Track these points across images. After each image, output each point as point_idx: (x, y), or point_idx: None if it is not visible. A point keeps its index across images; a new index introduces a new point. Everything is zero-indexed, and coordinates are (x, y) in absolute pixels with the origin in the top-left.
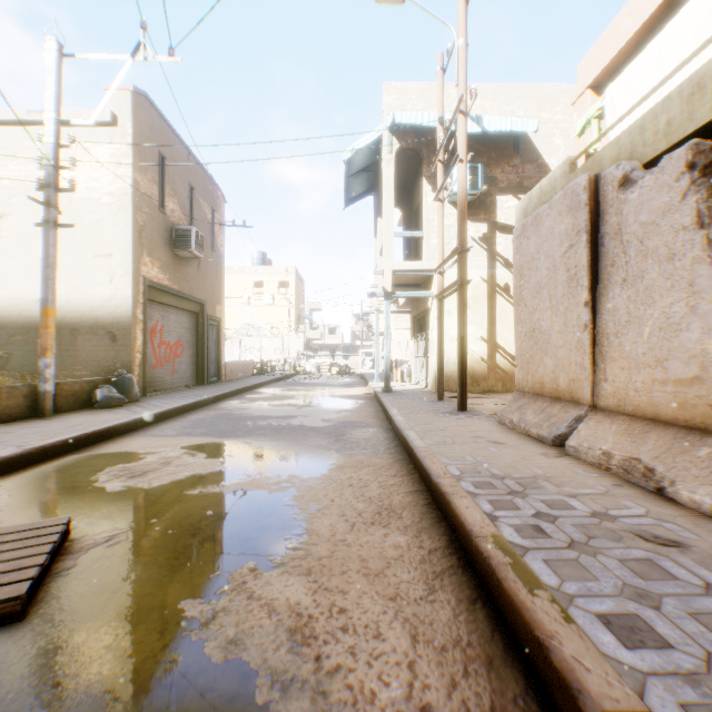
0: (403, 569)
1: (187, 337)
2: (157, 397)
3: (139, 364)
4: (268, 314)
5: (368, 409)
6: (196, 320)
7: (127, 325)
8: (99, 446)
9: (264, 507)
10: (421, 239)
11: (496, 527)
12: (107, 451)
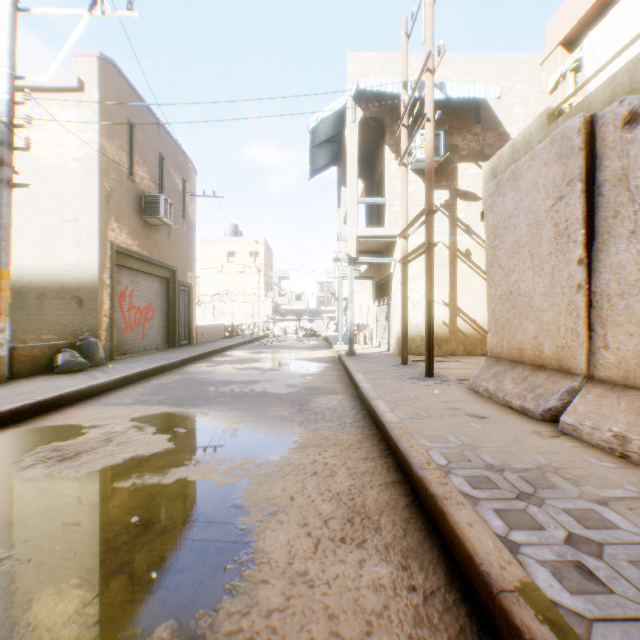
0: (391, 637)
1: (158, 302)
2: (124, 361)
3: (106, 328)
4: (240, 281)
5: (333, 373)
6: (167, 286)
7: (93, 289)
8: (43, 417)
9: (205, 510)
10: (382, 208)
11: (523, 567)
12: (49, 423)
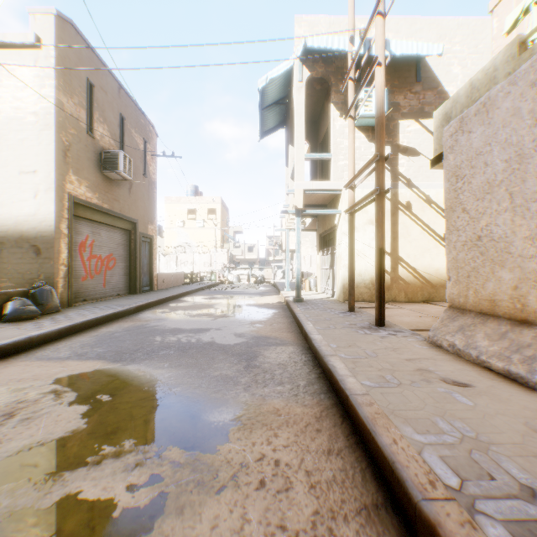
0: None
1: (120, 252)
2: (81, 307)
3: (64, 276)
4: (199, 235)
5: (282, 321)
6: (129, 237)
7: (50, 239)
8: None
9: None
10: (326, 165)
11: None
12: None
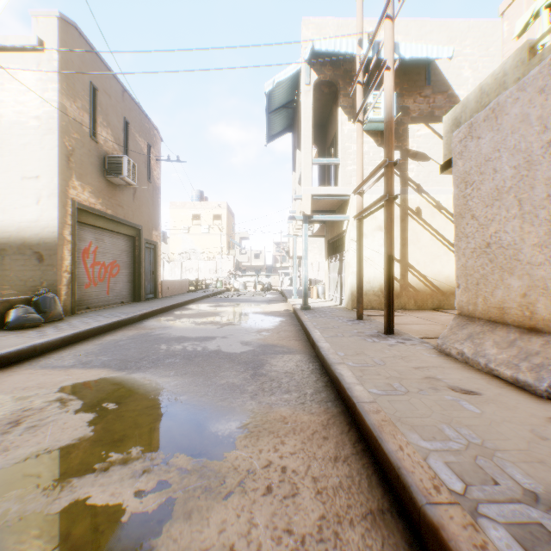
0: None
1: (123, 258)
2: (84, 315)
3: (67, 283)
4: (204, 241)
5: (289, 329)
6: (133, 244)
7: (53, 245)
8: None
9: None
10: (335, 170)
11: None
12: None
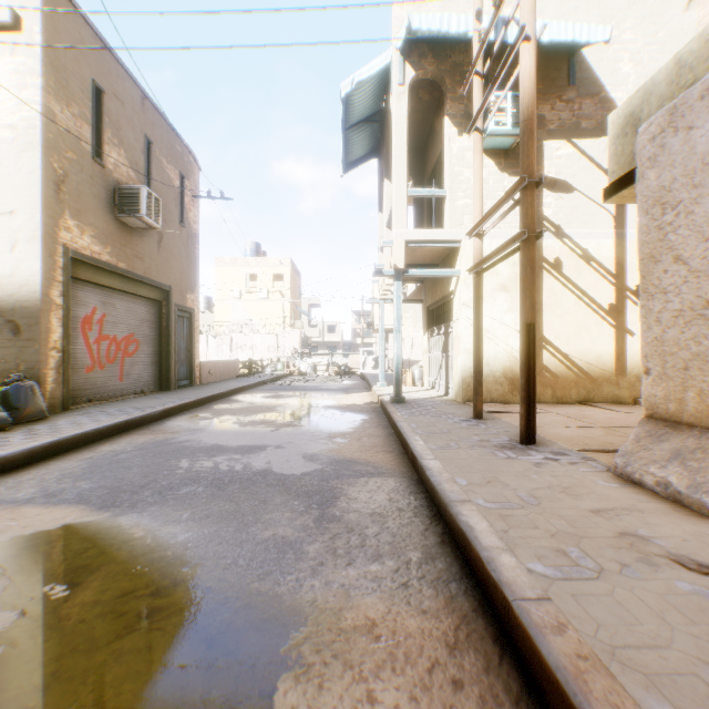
0: None
1: (145, 331)
2: (81, 412)
3: (56, 365)
4: (262, 309)
5: (375, 432)
6: (159, 311)
7: (35, 311)
8: None
9: None
10: (437, 209)
11: None
12: None
